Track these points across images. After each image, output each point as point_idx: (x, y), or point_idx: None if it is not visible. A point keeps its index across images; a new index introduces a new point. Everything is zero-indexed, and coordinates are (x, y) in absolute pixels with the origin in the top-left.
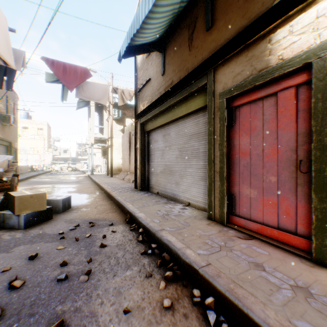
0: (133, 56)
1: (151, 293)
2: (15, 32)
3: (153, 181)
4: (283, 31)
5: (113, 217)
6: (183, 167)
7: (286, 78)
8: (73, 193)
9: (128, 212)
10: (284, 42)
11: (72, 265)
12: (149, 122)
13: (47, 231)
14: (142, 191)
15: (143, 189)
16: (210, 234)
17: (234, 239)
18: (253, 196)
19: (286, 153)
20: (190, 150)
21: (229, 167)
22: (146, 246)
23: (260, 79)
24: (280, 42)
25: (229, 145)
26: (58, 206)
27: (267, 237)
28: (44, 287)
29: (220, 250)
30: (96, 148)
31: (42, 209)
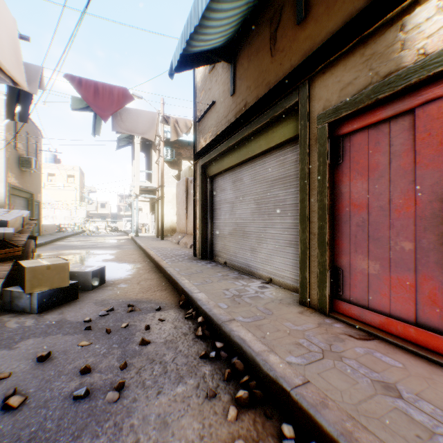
0: (190, 70)
1: (214, 426)
2: (28, 41)
3: (219, 246)
4: (427, 9)
5: (162, 298)
6: (261, 226)
7: (431, 84)
8: (110, 262)
9: (183, 291)
10: (428, 26)
11: (97, 372)
12: (213, 163)
13: (69, 317)
14: (203, 260)
15: (204, 257)
16: (305, 329)
17: (344, 339)
18: (373, 272)
19: (430, 204)
20: (272, 203)
21: (333, 227)
22: (208, 344)
23: (386, 90)
24: (420, 27)
25: (333, 193)
26: (87, 281)
27: (397, 337)
28: (52, 409)
29: (324, 356)
30: (142, 201)
31: (63, 286)
